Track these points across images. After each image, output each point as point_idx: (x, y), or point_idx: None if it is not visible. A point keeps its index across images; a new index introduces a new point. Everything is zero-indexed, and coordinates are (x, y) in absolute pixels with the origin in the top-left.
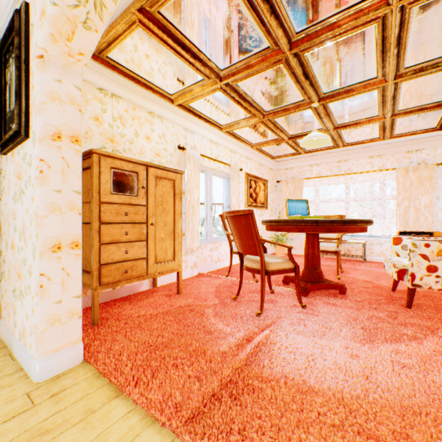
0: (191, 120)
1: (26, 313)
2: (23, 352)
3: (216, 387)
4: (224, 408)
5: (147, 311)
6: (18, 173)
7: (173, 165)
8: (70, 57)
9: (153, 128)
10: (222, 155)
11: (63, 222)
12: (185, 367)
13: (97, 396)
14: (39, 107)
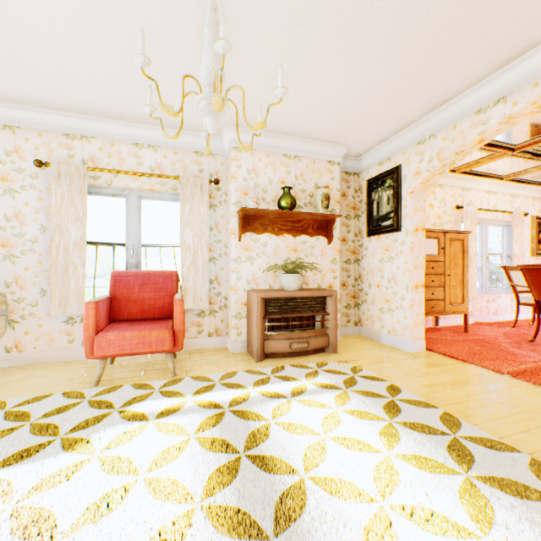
0: (467, 179)
1: (396, 319)
2: (394, 339)
3: (532, 369)
4: (540, 376)
5: (445, 337)
6: (386, 248)
7: (450, 223)
8: (424, 188)
9: (434, 197)
10: (499, 203)
11: (418, 274)
12: (501, 361)
13: (450, 361)
14: (410, 217)
